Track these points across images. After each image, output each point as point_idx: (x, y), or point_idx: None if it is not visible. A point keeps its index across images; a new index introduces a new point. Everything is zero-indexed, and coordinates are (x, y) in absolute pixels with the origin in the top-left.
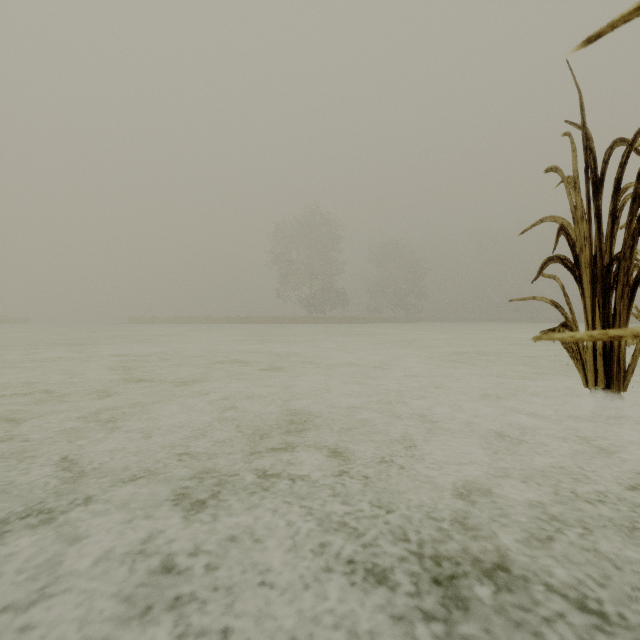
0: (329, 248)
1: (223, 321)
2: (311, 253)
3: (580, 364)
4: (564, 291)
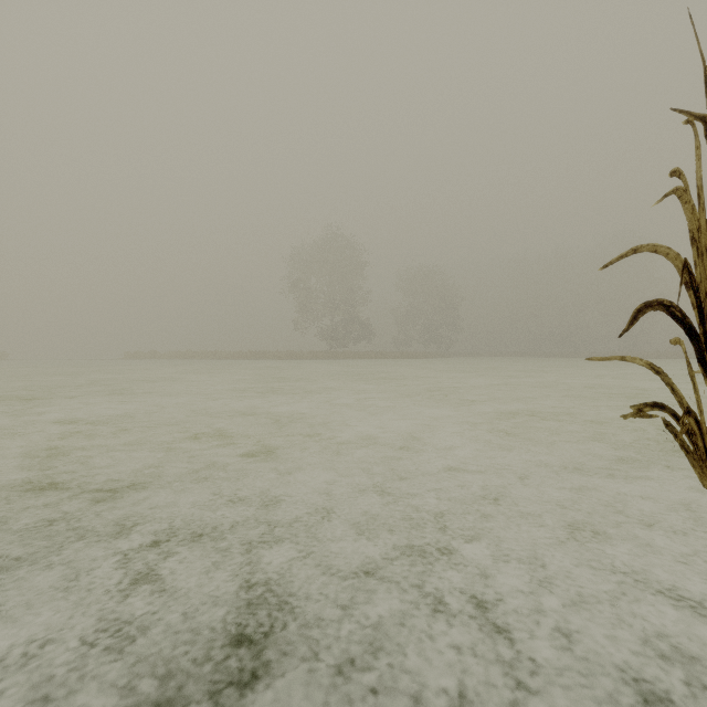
0: (353, 275)
1: (233, 357)
2: (333, 280)
3: (706, 466)
4: (687, 359)
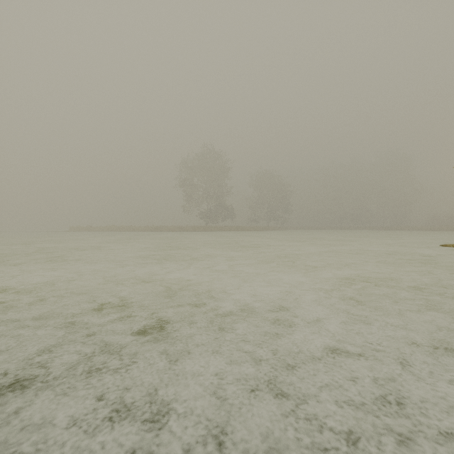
0: (221, 176)
1: (142, 229)
2: (208, 179)
3: None
4: None
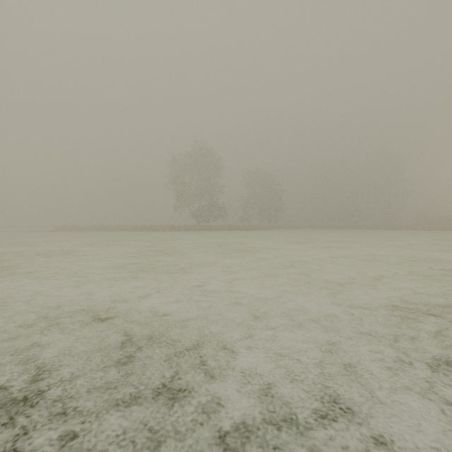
0: (213, 174)
1: (131, 229)
2: (200, 178)
3: None
4: None
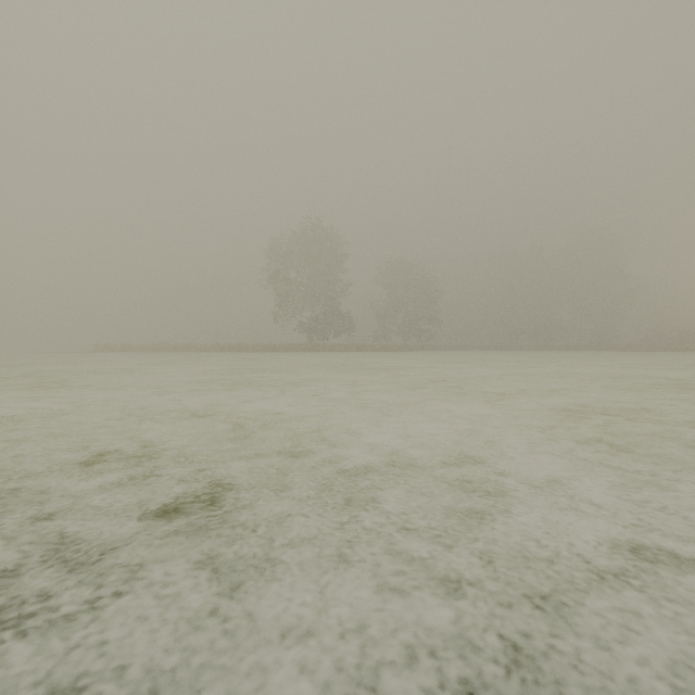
0: (333, 267)
1: (209, 349)
2: (313, 272)
3: None
4: None
